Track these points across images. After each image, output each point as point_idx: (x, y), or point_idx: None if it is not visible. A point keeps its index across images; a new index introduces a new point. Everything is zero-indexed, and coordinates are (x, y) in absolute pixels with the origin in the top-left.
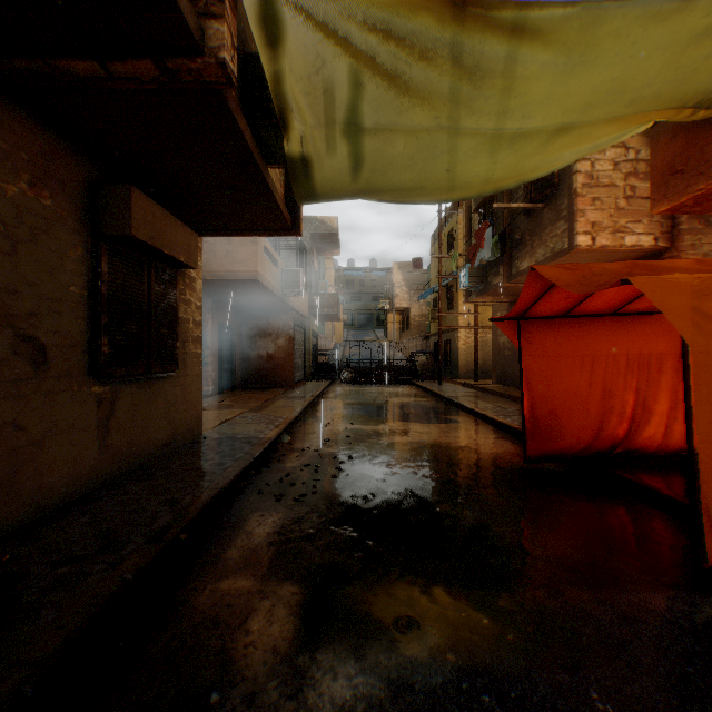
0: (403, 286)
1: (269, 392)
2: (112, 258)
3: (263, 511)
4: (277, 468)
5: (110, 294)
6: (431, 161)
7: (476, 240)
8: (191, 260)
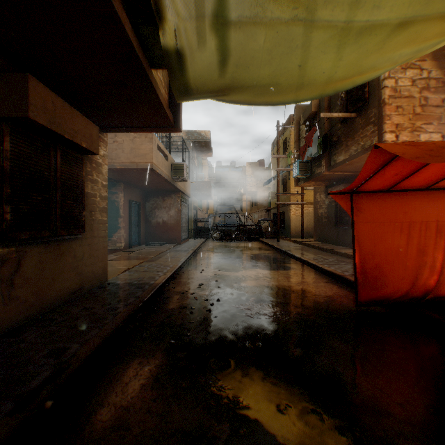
0: (252, 177)
1: (164, 246)
2: (16, 139)
3: (142, 356)
4: (161, 310)
5: (13, 169)
6: (286, 57)
7: (306, 141)
8: (94, 147)
